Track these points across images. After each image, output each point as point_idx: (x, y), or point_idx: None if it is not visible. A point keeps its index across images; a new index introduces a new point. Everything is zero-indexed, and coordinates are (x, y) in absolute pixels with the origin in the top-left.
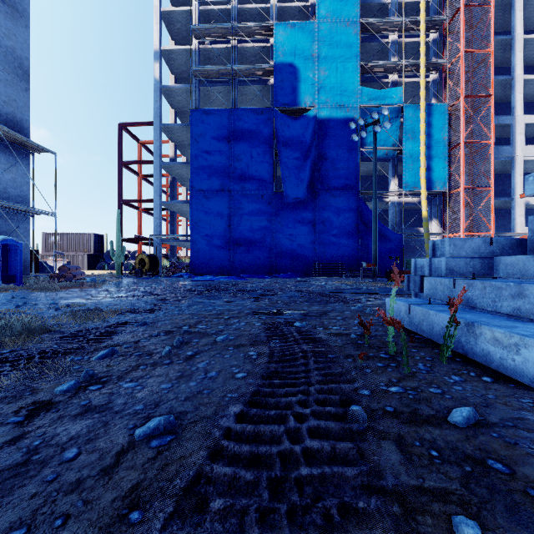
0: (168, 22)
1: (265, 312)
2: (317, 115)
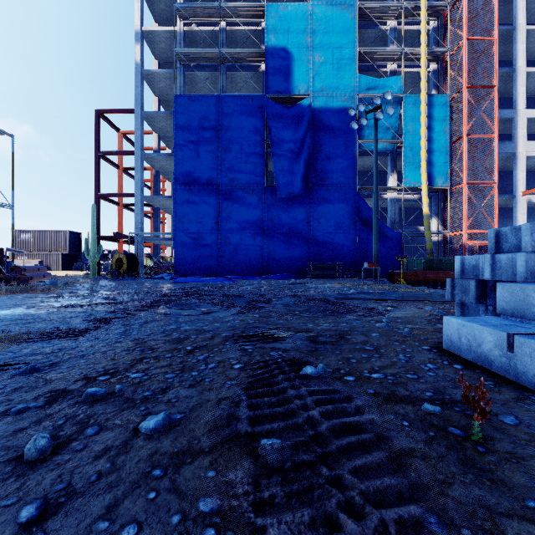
0: (151, 2)
1: (253, 335)
2: (312, 104)
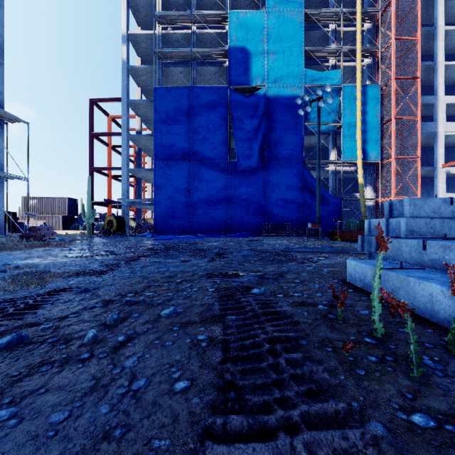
0: (135, 10)
1: (220, 274)
2: (267, 93)
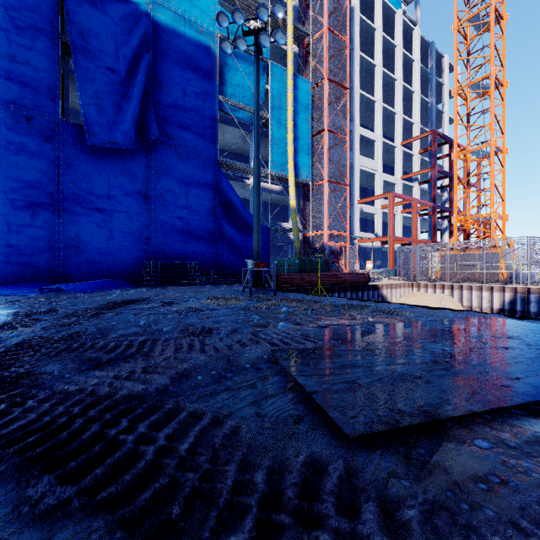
0: None
1: None
2: (152, 13)
